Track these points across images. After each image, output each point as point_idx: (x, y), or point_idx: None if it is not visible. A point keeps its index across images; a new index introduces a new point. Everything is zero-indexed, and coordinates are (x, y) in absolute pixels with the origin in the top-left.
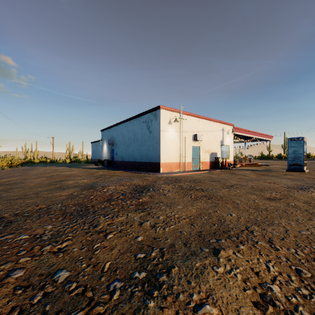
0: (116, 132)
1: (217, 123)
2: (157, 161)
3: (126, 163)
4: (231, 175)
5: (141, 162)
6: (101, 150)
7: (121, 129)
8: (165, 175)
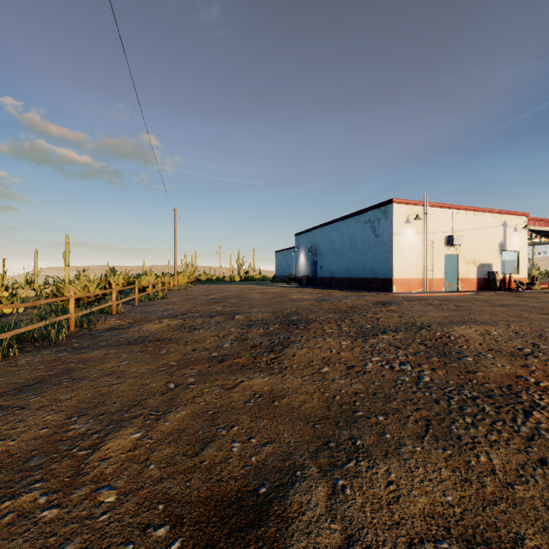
0: (320, 236)
1: (493, 214)
2: (387, 276)
3: (337, 280)
4: (512, 297)
5: (363, 278)
6: (291, 262)
7: (329, 232)
8: (402, 295)
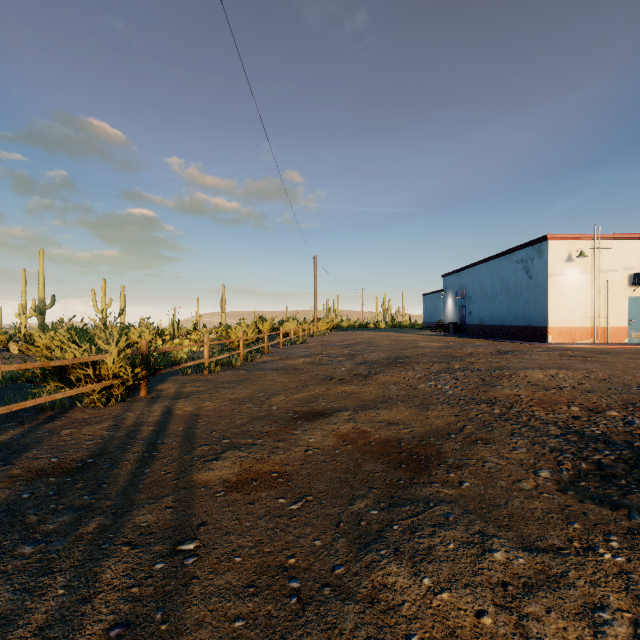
0: (469, 278)
1: None
2: (542, 324)
3: (487, 328)
4: None
5: (514, 326)
6: (440, 307)
7: (478, 274)
8: (553, 346)
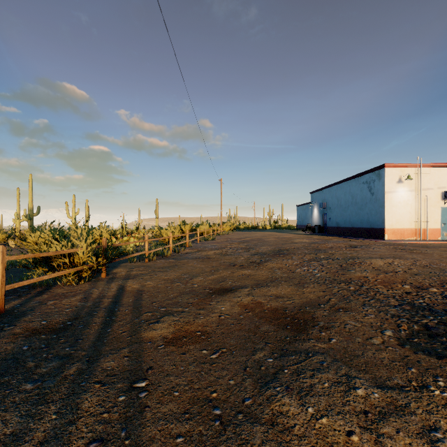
0: (329, 194)
1: None
2: (380, 226)
3: (341, 229)
4: None
5: (361, 228)
6: (309, 214)
7: (335, 191)
8: (388, 242)
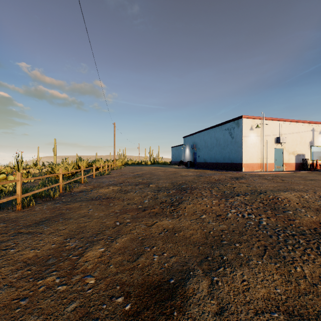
0: (198, 138)
1: (305, 123)
2: (239, 162)
3: (208, 164)
4: (318, 175)
5: (224, 163)
6: (181, 153)
7: (203, 136)
8: (248, 173)
